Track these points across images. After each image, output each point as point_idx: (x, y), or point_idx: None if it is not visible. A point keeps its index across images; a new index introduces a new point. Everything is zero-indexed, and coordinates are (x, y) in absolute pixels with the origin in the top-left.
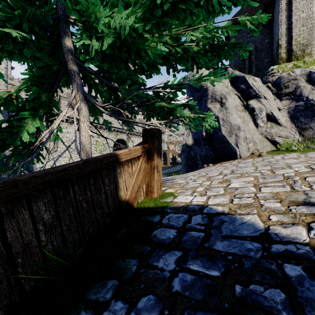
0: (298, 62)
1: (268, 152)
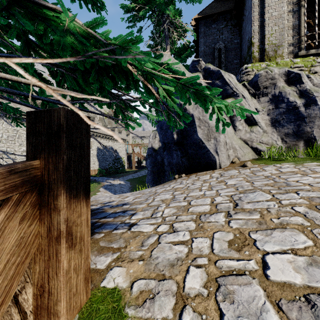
0: (270, 63)
1: (251, 161)
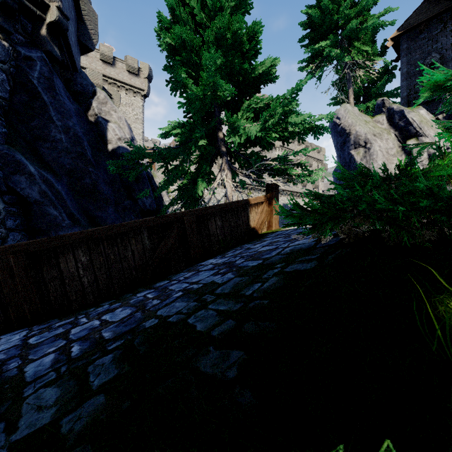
0: None
1: None
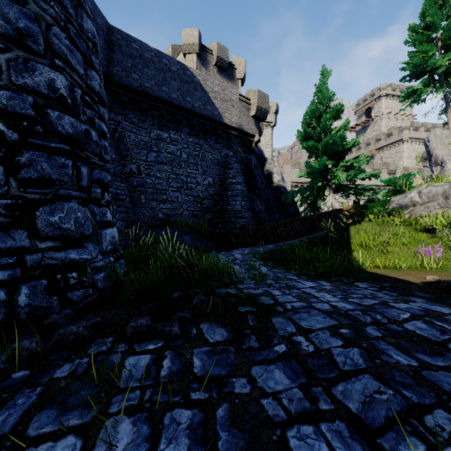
0: None
1: None
